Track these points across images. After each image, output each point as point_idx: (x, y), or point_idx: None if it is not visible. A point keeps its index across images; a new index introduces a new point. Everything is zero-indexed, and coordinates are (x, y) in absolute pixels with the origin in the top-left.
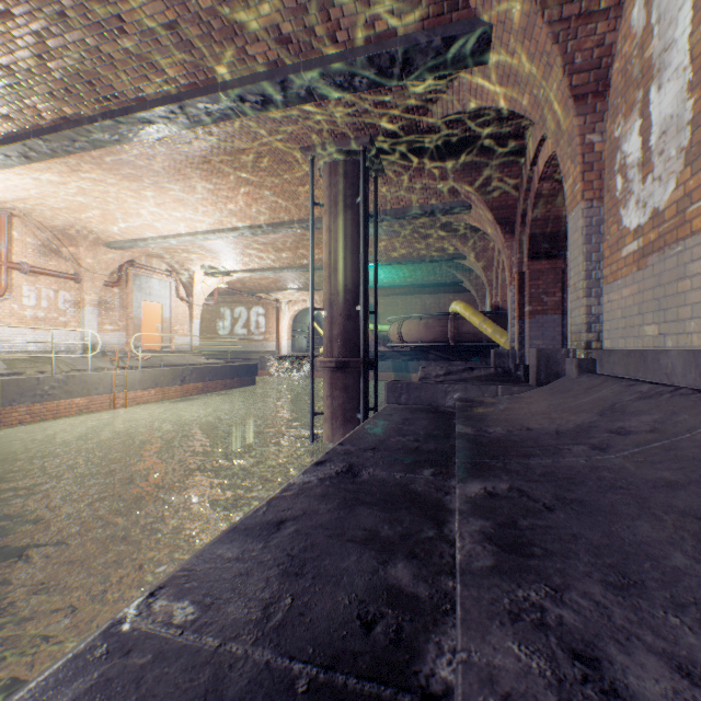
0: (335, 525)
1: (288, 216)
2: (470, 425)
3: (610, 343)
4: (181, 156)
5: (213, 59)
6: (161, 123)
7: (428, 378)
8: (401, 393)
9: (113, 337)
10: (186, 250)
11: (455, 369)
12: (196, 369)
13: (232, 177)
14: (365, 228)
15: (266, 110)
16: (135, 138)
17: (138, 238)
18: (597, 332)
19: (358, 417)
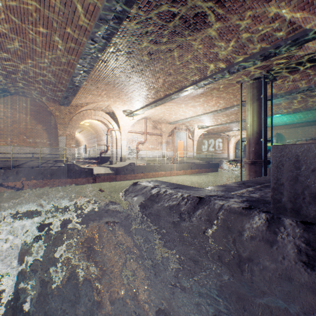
0: (235, 187)
1: (231, 104)
2: None
3: None
4: (194, 95)
5: (206, 71)
6: (190, 90)
7: None
8: None
9: (169, 153)
10: (192, 121)
11: None
12: (195, 164)
13: (210, 96)
14: (264, 107)
15: (222, 78)
16: (182, 95)
17: (178, 120)
18: None
19: None
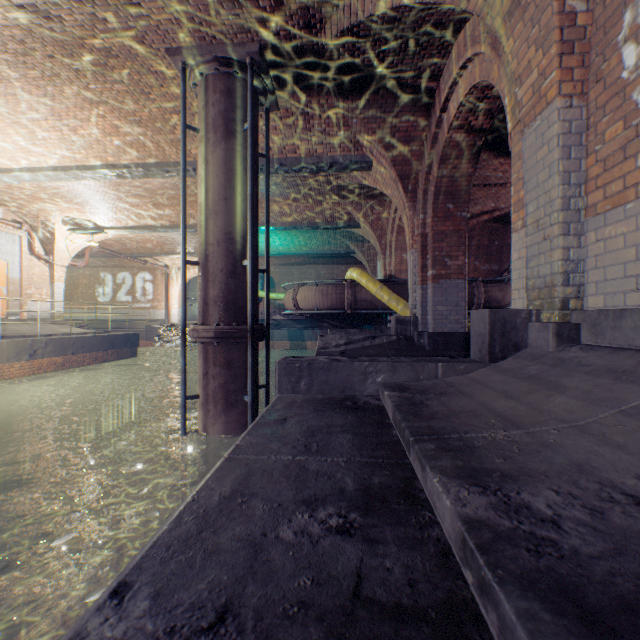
0: None
1: (163, 155)
2: (466, 475)
3: (606, 300)
4: None
5: None
6: None
7: (328, 348)
8: (300, 377)
9: None
10: (38, 196)
11: (356, 338)
12: (53, 341)
13: (76, 87)
14: (253, 162)
15: None
16: None
17: None
18: (577, 285)
19: (245, 400)
